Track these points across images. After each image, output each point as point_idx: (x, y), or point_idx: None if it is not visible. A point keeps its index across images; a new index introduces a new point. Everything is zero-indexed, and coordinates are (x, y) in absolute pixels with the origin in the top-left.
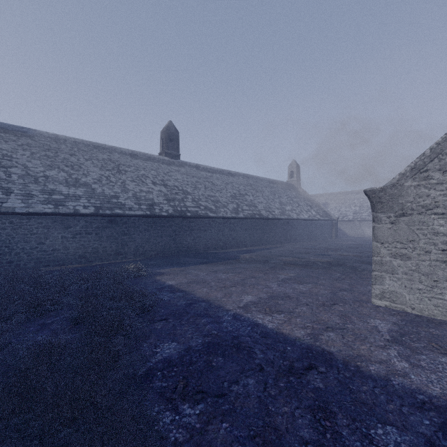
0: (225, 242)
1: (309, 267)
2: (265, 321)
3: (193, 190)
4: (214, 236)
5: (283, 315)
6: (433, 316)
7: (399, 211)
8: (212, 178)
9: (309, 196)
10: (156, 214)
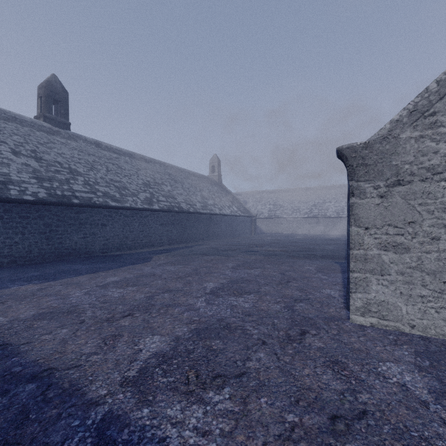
0: (134, 240)
1: (241, 267)
2: (186, 435)
3: (87, 170)
4: (118, 232)
5: (227, 391)
6: (442, 337)
7: (393, 178)
8: (119, 160)
9: (230, 192)
10: (11, 198)
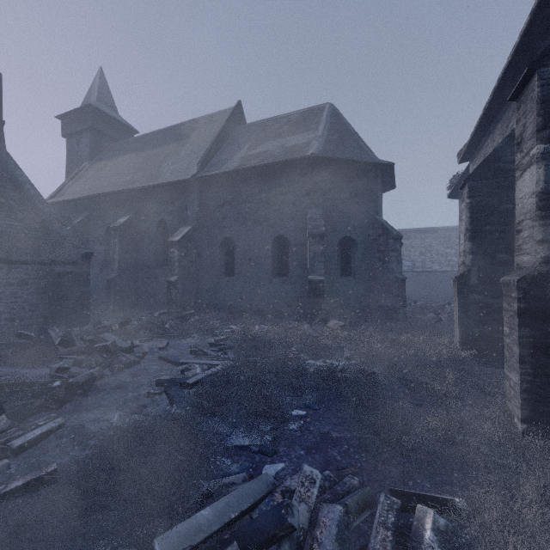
0: None
1: None
2: None
3: None
4: None
5: None
6: None
7: None
8: None
9: None
10: None
